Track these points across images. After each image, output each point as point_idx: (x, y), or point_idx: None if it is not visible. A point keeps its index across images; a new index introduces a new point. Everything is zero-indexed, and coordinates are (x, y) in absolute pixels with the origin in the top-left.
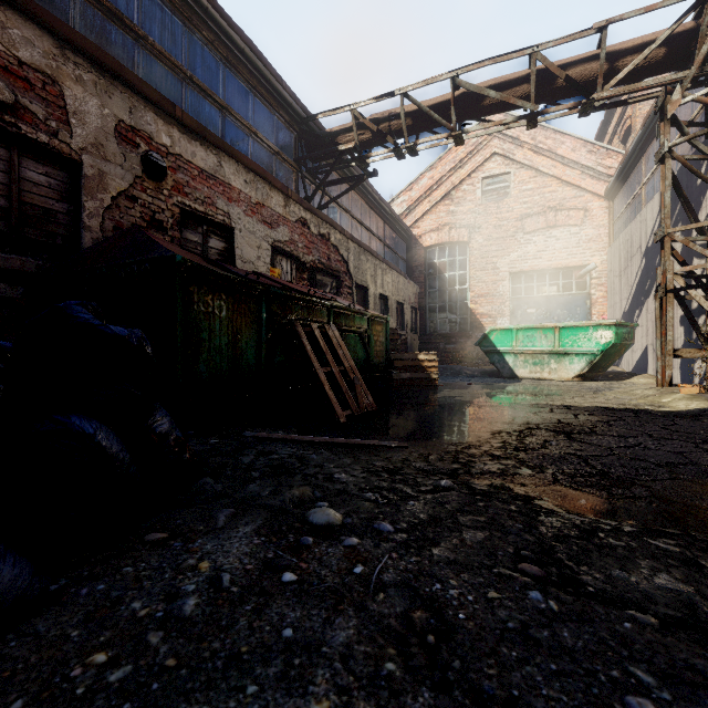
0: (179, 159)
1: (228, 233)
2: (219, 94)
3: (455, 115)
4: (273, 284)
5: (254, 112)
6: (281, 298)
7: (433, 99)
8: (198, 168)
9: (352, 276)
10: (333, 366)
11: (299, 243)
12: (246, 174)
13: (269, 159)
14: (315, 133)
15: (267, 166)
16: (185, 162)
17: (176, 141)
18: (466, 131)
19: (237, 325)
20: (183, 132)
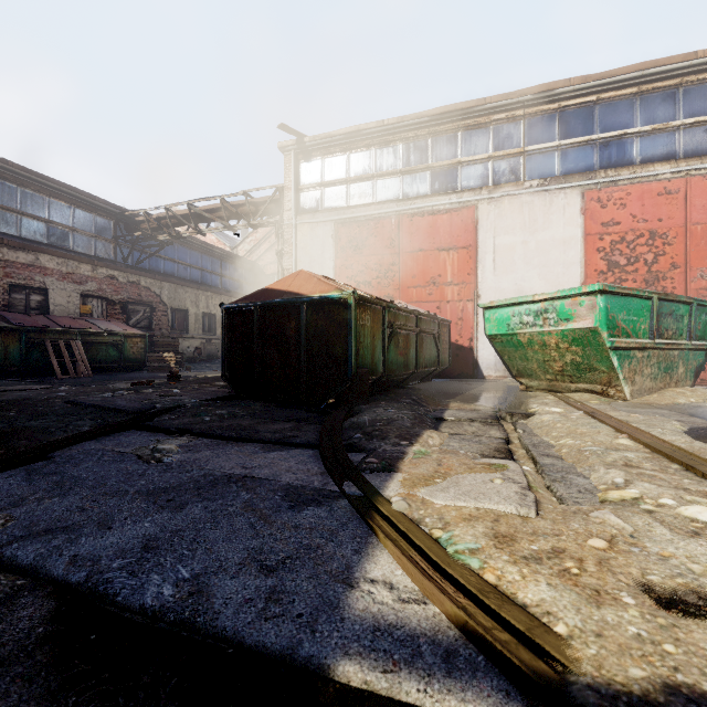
0: (8, 262)
1: (46, 291)
2: (45, 215)
3: (194, 222)
4: (36, 325)
5: (75, 217)
6: (38, 331)
7: (187, 210)
8: (21, 263)
9: (166, 304)
10: (67, 358)
11: (108, 290)
12: (58, 259)
13: (88, 242)
14: (130, 219)
15: (86, 246)
16: (12, 262)
17: (6, 254)
18: (202, 230)
19: (7, 343)
20: (11, 248)
